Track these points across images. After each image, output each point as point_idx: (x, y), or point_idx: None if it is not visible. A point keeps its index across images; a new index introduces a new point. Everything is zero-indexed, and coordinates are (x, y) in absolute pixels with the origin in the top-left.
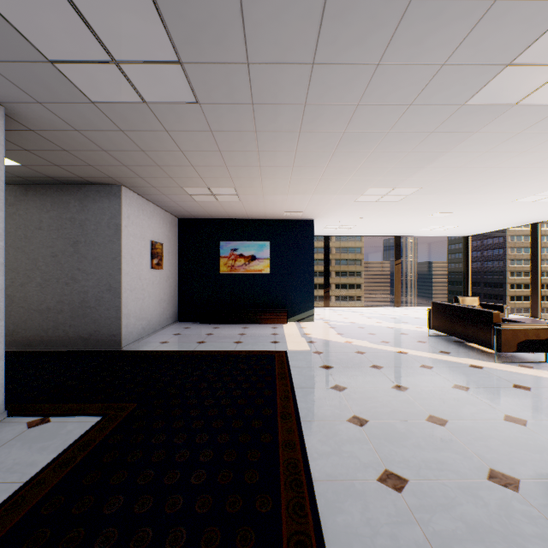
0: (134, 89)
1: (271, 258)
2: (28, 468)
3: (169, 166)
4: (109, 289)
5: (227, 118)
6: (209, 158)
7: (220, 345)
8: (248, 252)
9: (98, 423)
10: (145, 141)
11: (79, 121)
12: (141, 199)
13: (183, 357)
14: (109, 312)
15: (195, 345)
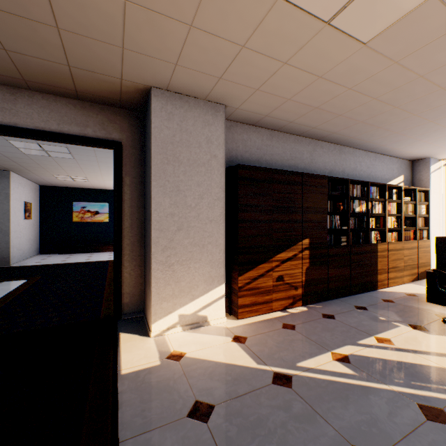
0: (48, 154)
1: (110, 213)
2: (11, 288)
3: (50, 168)
4: (1, 231)
5: (86, 162)
6: (74, 169)
7: (77, 261)
8: (94, 209)
9: (28, 280)
10: (42, 162)
11: (11, 155)
12: (20, 177)
13: (56, 265)
14: (1, 245)
15: (61, 262)
